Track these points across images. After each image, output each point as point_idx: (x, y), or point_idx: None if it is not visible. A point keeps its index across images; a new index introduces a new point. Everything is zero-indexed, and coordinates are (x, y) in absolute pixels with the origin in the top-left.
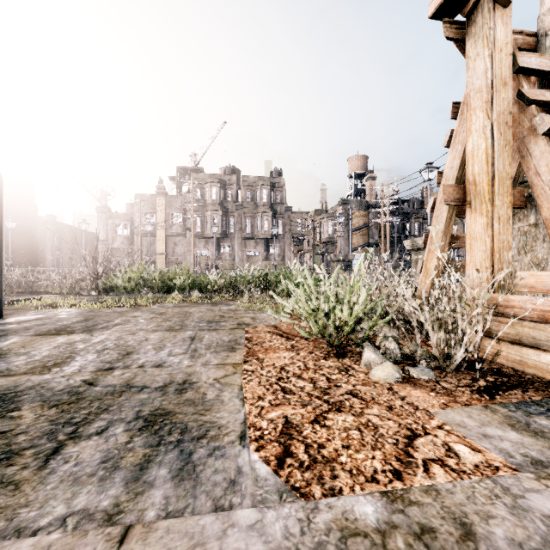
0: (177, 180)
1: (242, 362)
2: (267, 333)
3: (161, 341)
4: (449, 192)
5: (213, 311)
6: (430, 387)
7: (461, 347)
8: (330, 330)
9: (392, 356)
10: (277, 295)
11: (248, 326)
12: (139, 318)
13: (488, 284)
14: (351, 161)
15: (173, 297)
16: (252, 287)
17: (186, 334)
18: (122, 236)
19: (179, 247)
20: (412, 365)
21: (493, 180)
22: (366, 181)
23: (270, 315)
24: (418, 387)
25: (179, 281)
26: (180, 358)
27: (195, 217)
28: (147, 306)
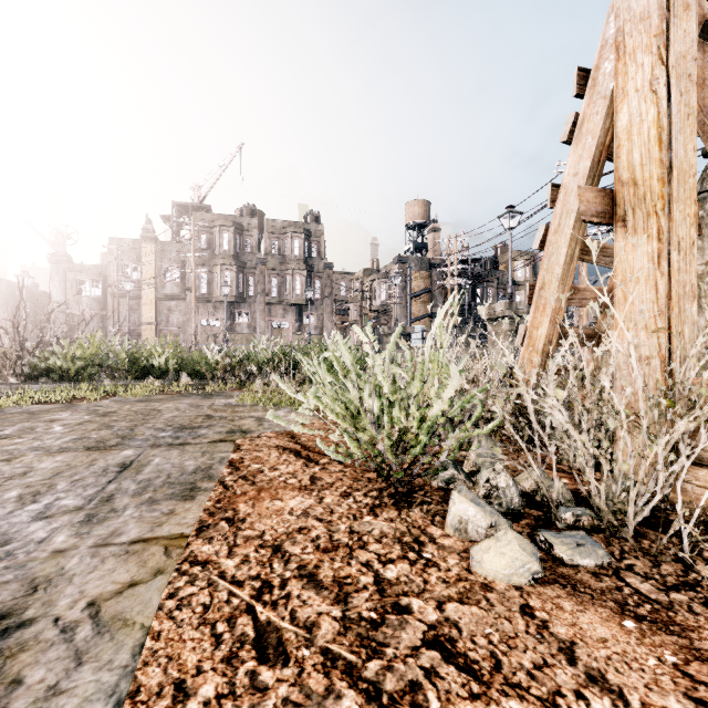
0: (173, 221)
1: (195, 530)
2: (273, 450)
3: (54, 476)
4: (588, 199)
5: (199, 408)
6: (611, 595)
7: (648, 487)
8: (383, 450)
9: (503, 501)
10: (306, 380)
11: (246, 435)
12: (57, 423)
13: (662, 359)
14: (410, 207)
15: (145, 386)
16: (268, 369)
17: (117, 457)
18: (89, 298)
19: (175, 315)
20: (544, 522)
21: (670, 175)
22: (428, 234)
23: (289, 414)
24: (587, 597)
25: (158, 361)
26: (56, 526)
27: (197, 273)
28: (93, 400)
